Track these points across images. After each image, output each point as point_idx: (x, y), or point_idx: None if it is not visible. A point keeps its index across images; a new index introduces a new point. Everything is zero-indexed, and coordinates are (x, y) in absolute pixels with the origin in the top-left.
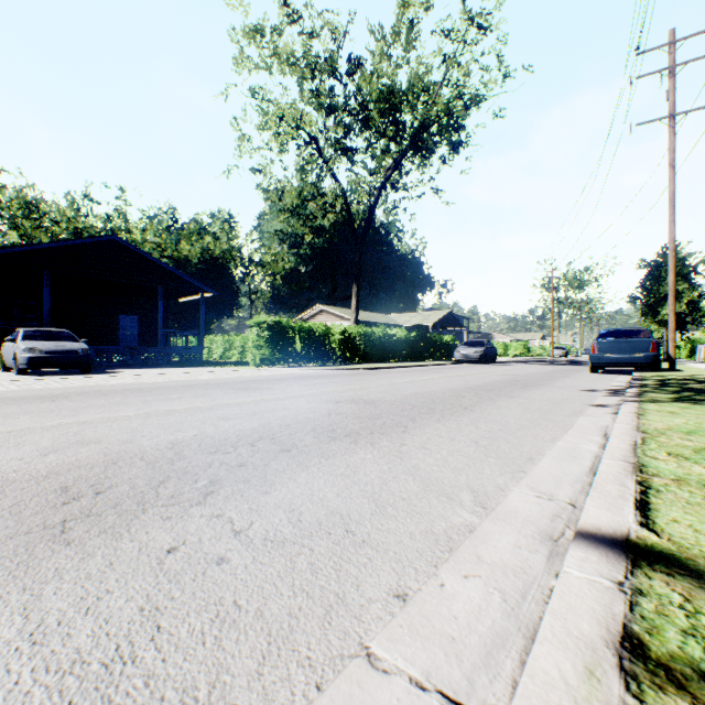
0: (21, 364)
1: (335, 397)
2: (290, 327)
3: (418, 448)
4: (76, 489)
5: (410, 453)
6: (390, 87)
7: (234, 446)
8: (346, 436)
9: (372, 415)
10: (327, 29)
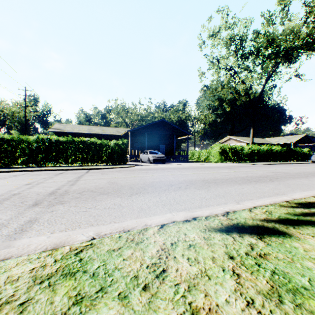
0: (151, 160)
1: (269, 171)
2: (228, 147)
3: (314, 180)
4: (245, 179)
5: (312, 180)
6: (272, 37)
7: (261, 177)
8: (289, 178)
9: (291, 175)
10: (242, 25)
